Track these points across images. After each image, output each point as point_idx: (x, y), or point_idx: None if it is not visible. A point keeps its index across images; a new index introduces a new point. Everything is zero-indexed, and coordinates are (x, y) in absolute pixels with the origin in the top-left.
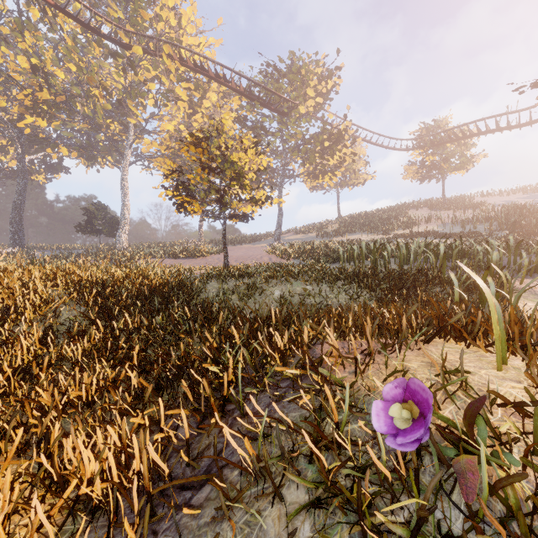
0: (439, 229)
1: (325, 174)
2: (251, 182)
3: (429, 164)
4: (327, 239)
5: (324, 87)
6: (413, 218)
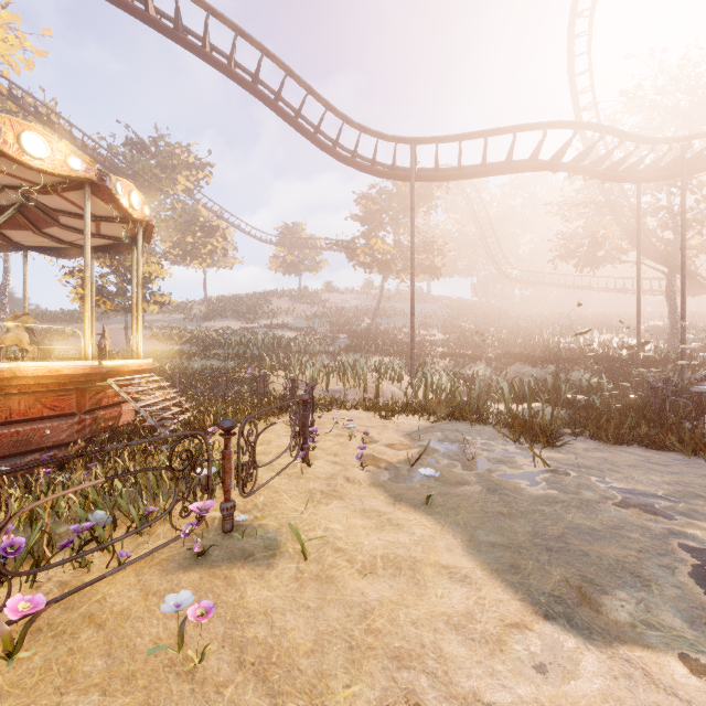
0: (293, 322)
1: (195, 258)
2: None
3: (289, 261)
4: (197, 323)
5: (195, 174)
6: (275, 309)
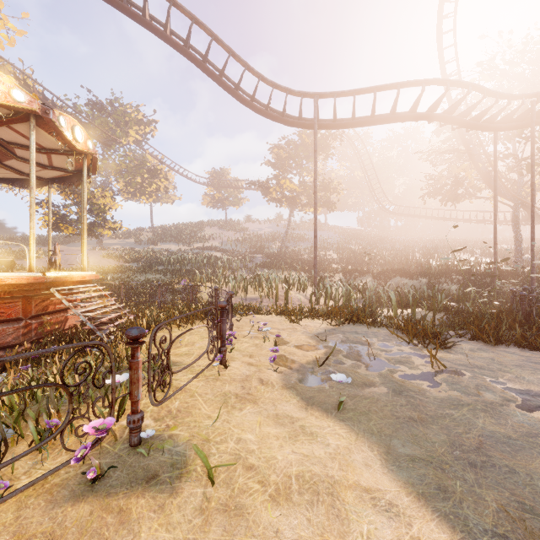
0: (220, 245)
1: (143, 195)
2: None
3: (217, 198)
4: (145, 246)
5: (143, 129)
6: (206, 235)
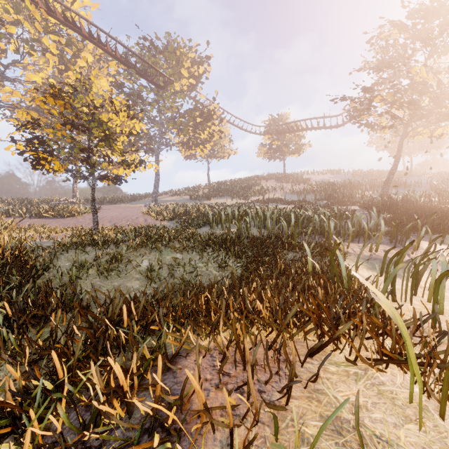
0: (282, 197)
1: (197, 146)
2: (129, 146)
3: (275, 147)
4: (199, 201)
5: (197, 71)
6: (264, 187)
